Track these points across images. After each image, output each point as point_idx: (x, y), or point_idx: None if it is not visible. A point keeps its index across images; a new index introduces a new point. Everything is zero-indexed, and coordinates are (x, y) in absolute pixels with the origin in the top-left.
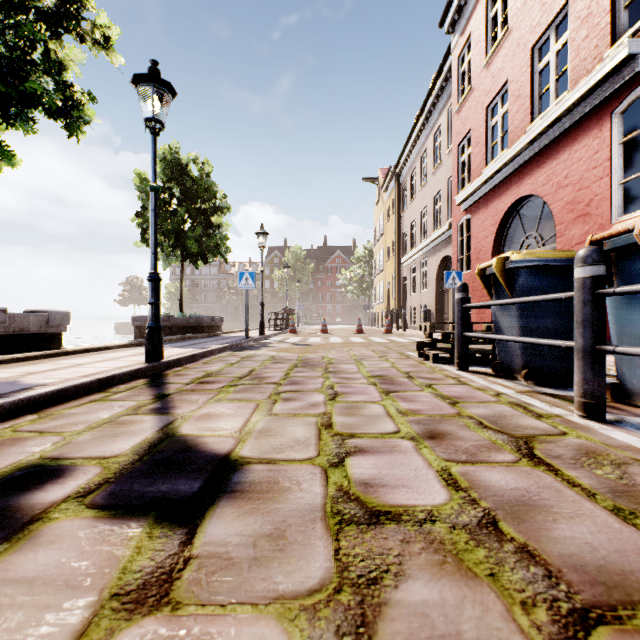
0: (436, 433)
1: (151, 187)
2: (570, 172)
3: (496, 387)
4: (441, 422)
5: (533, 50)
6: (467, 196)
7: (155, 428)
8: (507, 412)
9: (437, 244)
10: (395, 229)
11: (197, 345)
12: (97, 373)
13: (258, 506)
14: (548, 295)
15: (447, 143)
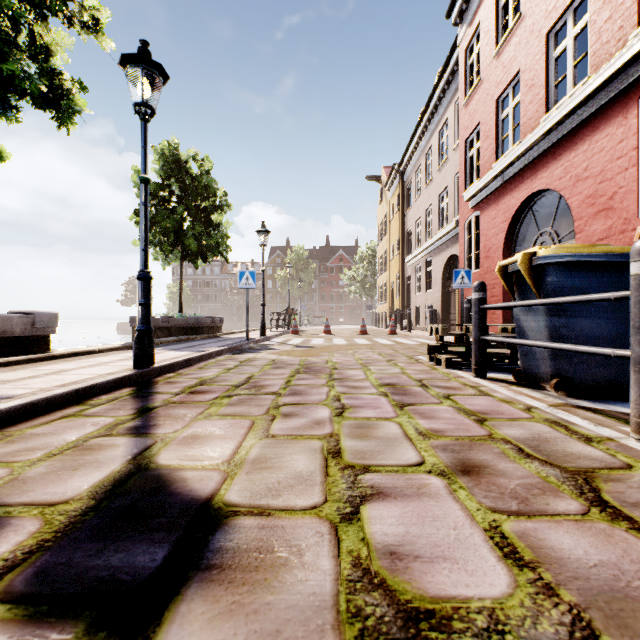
0: (470, 465)
1: (141, 178)
2: (590, 164)
3: (524, 399)
4: (472, 448)
5: (548, 36)
6: (476, 192)
7: (127, 456)
8: (547, 433)
9: (443, 243)
10: (399, 228)
11: (194, 348)
12: (77, 382)
13: (241, 598)
14: (591, 295)
15: (454, 138)
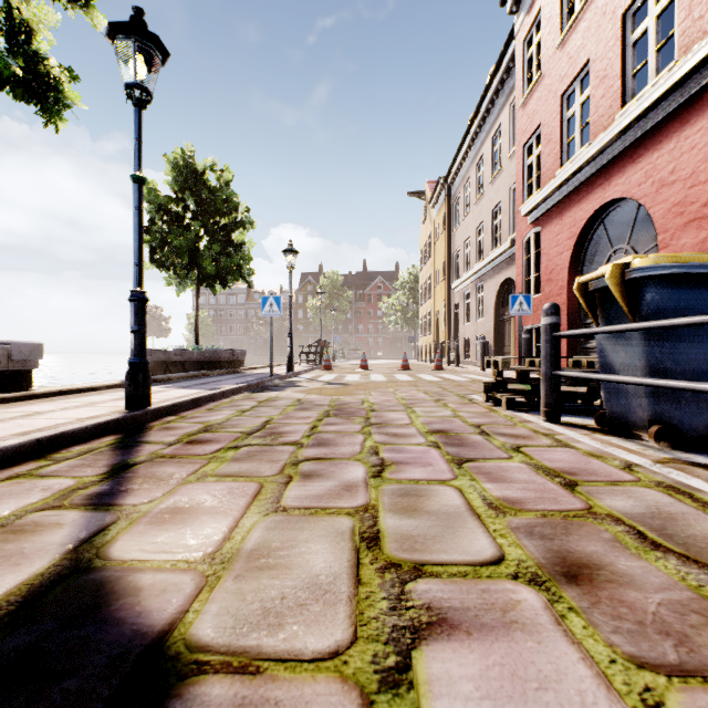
0: (574, 563)
1: (133, 176)
2: (678, 165)
3: (617, 452)
4: (570, 531)
5: (624, 17)
6: (536, 205)
7: (66, 544)
8: (669, 506)
9: (496, 265)
10: (445, 249)
11: (208, 385)
12: (45, 428)
13: None
14: None
15: (509, 146)
